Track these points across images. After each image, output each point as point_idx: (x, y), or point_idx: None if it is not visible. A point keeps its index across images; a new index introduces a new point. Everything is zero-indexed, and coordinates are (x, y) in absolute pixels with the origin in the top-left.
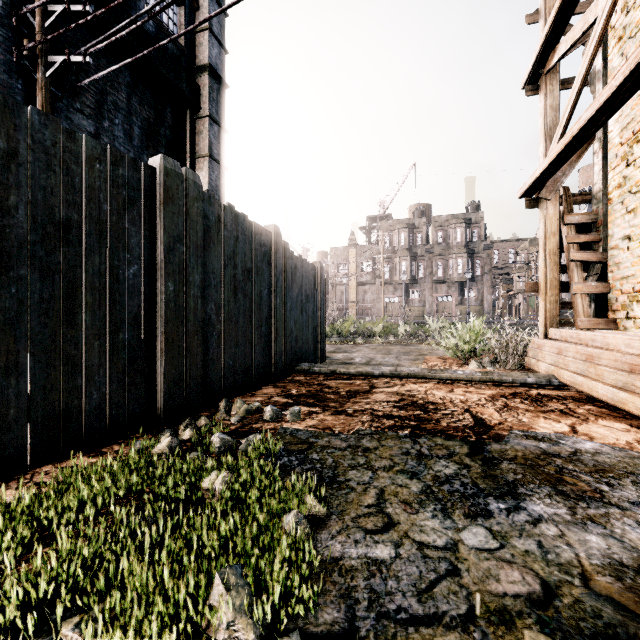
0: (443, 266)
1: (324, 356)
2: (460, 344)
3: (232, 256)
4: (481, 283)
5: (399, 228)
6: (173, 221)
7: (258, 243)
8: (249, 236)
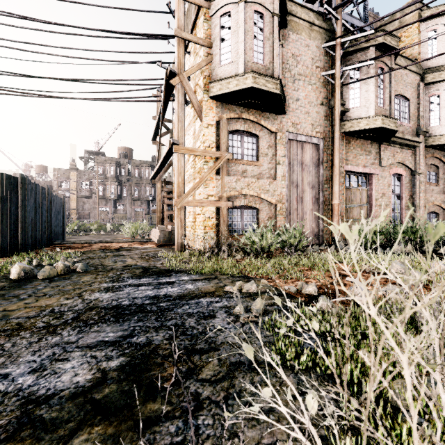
0: (138, 190)
1: (66, 239)
2: (129, 231)
3: (35, 200)
4: None
5: (110, 163)
6: (23, 193)
7: (42, 193)
8: (40, 191)
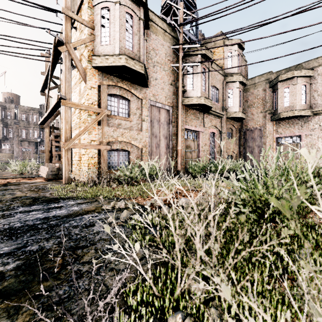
0: (26, 133)
1: None
2: (17, 169)
3: None
4: None
5: None
6: None
7: None
8: None
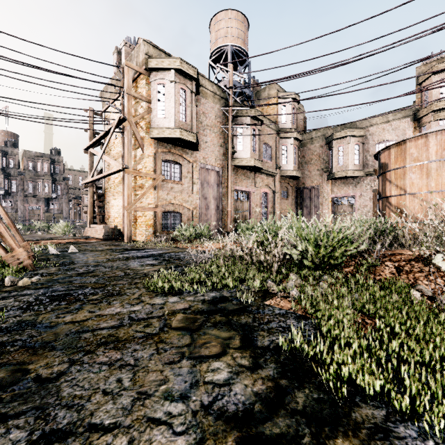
0: (33, 186)
1: None
2: (62, 230)
3: None
4: (62, 200)
5: None
6: None
7: None
8: None
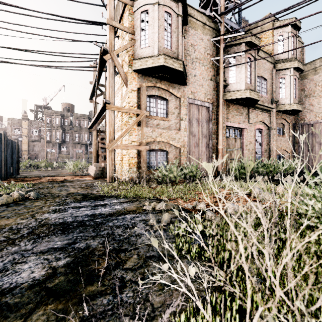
0: (78, 136)
1: (19, 174)
2: (72, 168)
3: None
4: None
5: (55, 115)
6: None
7: None
8: None
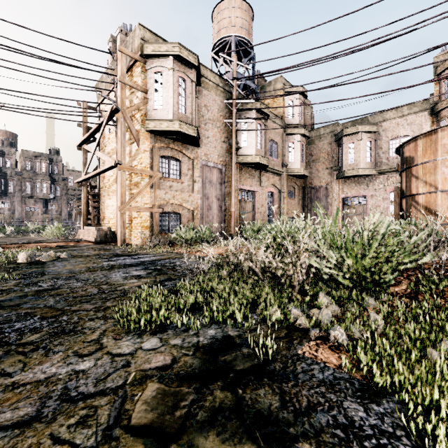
0: (31, 186)
1: None
2: (53, 233)
3: None
4: (60, 201)
5: None
6: None
7: None
8: None
